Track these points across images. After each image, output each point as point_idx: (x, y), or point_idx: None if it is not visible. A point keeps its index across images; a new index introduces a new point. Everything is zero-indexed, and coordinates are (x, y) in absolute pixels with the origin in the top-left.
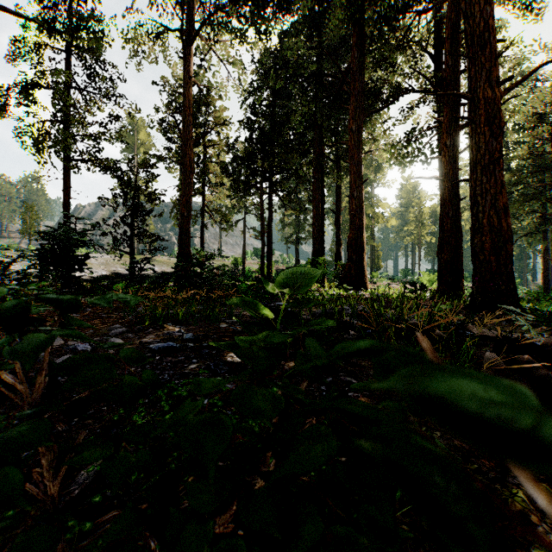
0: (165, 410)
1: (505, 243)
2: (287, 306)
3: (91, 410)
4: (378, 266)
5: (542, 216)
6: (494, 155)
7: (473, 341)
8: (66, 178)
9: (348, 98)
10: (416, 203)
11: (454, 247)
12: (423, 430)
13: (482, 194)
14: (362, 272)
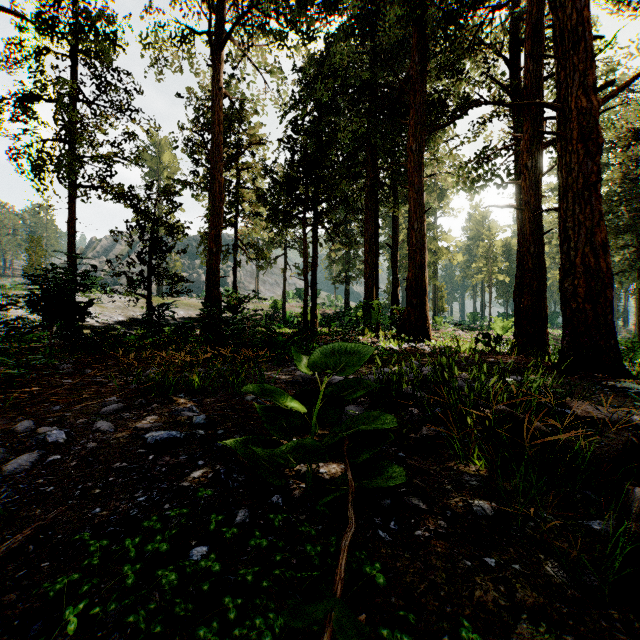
0: (127, 583)
1: (604, 288)
2: (327, 391)
3: (25, 568)
4: (441, 310)
5: (637, 251)
6: (590, 179)
7: (589, 439)
8: (72, 208)
9: (407, 112)
10: (486, 236)
11: (536, 291)
12: (544, 630)
13: (574, 227)
14: (424, 319)
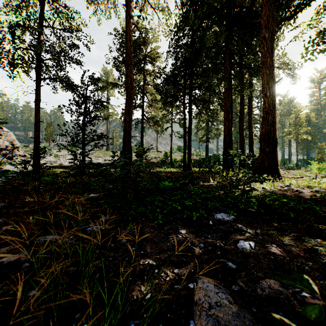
0: None
1: None
2: None
3: None
4: None
5: None
6: None
7: None
8: (36, 92)
9: None
10: (294, 111)
11: None
12: None
13: None
14: (276, 163)
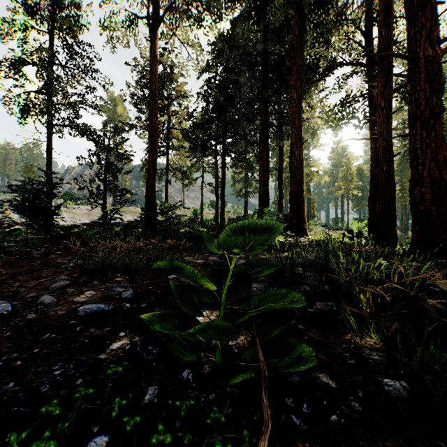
0: None
1: (445, 194)
2: (236, 270)
3: None
4: (313, 216)
5: None
6: (434, 110)
7: None
8: (49, 141)
9: (290, 72)
10: (345, 163)
11: (388, 199)
12: None
13: (422, 148)
14: (302, 221)
